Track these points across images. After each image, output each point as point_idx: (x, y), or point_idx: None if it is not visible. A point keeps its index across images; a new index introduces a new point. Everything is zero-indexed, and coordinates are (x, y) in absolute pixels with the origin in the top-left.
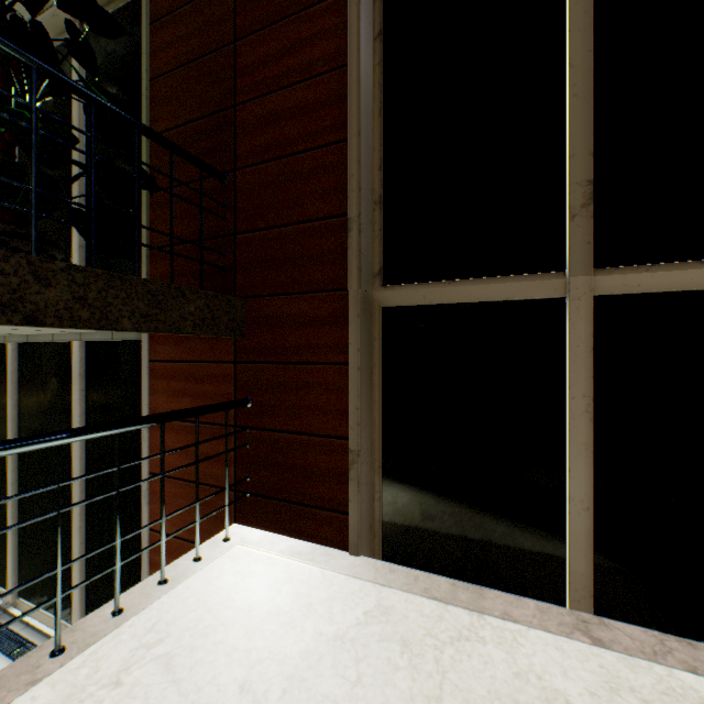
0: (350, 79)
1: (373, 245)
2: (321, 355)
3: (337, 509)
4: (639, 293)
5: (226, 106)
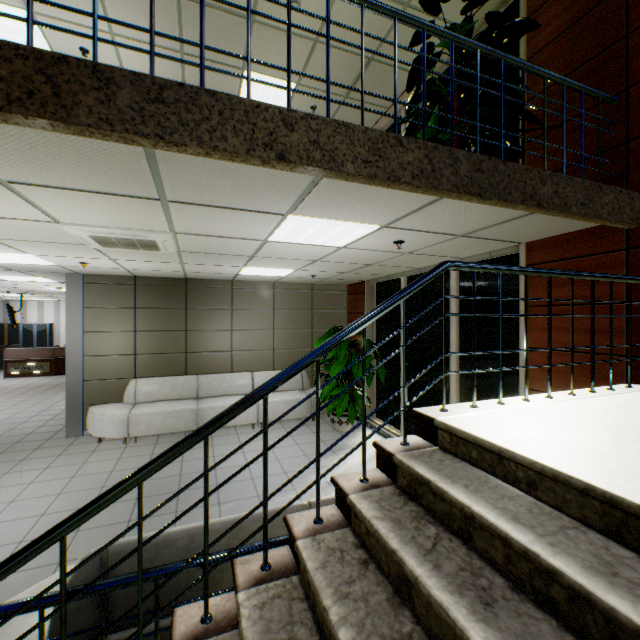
0: None
1: None
2: None
3: None
4: None
5: (613, 41)
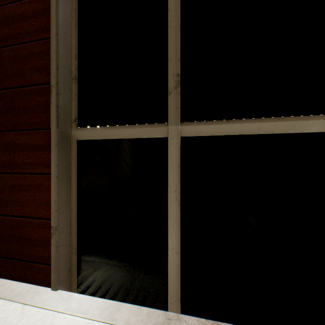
0: (51, 1)
1: (72, 103)
2: (36, 169)
3: (45, 263)
4: (202, 136)
5: None
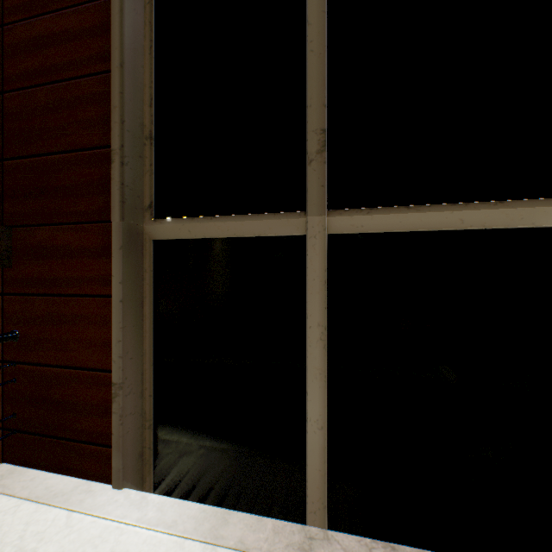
0: (113, 10)
1: (144, 179)
2: (87, 287)
3: (102, 443)
4: (363, 233)
5: None
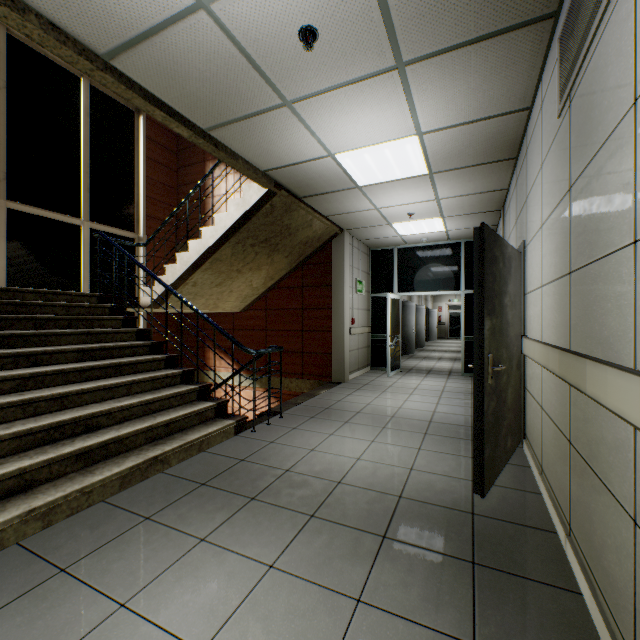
0: None
1: None
2: None
3: None
4: (22, 211)
5: None
